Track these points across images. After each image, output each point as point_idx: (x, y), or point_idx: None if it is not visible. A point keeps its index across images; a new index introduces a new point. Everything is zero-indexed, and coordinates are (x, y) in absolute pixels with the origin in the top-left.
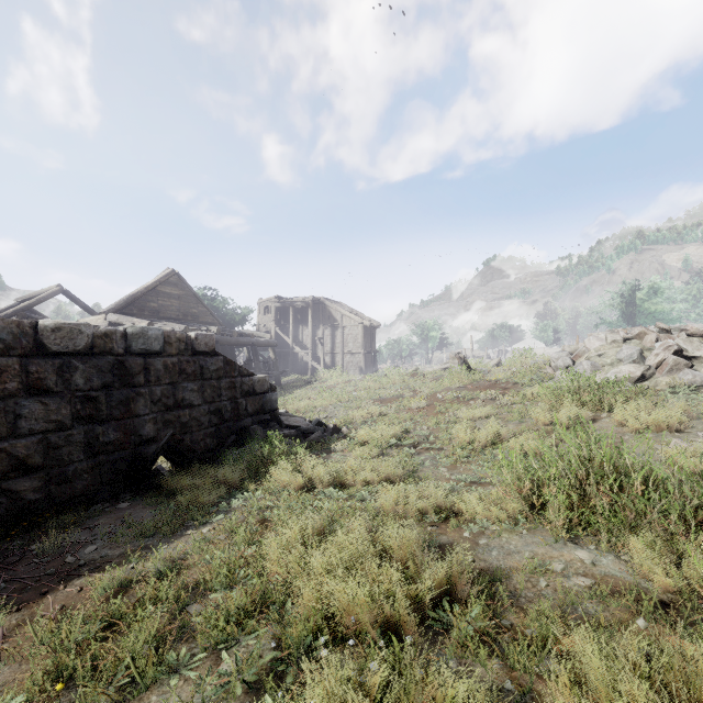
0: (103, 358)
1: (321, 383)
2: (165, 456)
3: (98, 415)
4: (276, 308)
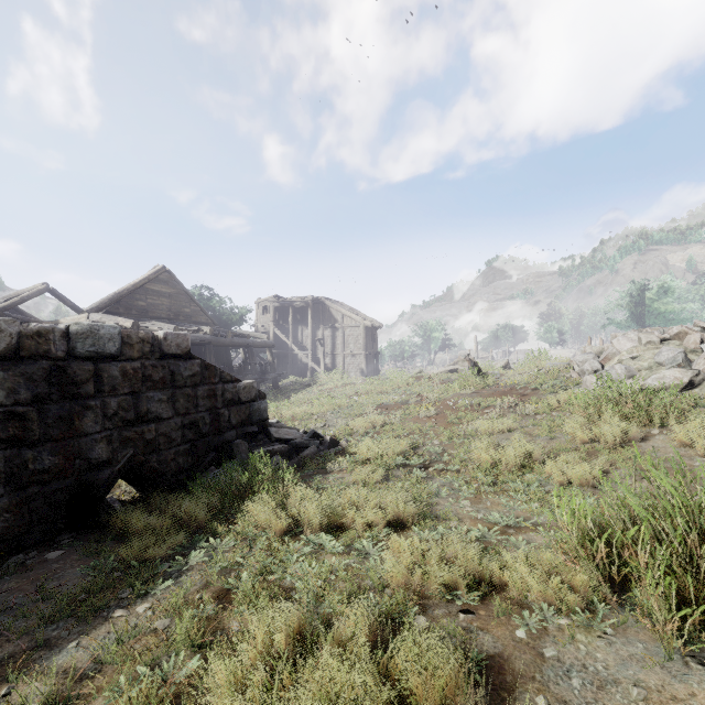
0: (35, 363)
1: (320, 386)
2: (126, 480)
3: (26, 436)
4: (274, 308)
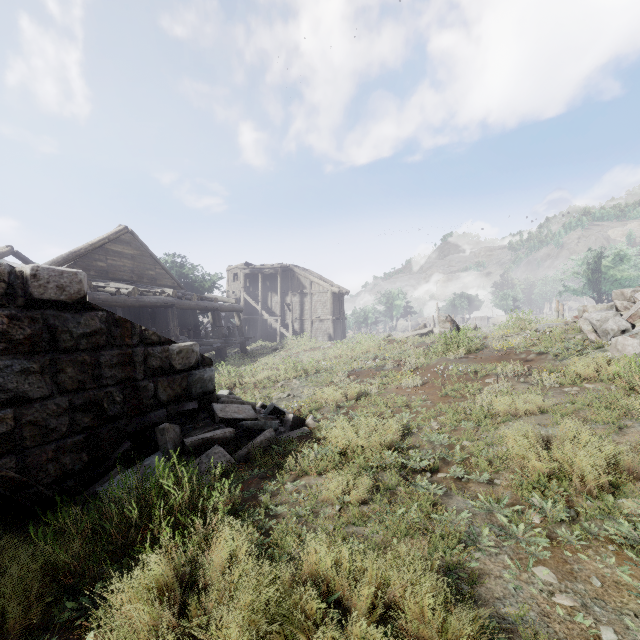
0: None
1: (288, 351)
2: None
3: None
4: (245, 274)
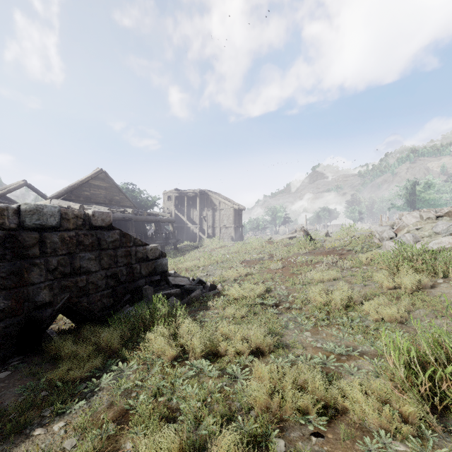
0: None
1: (204, 248)
2: (65, 315)
3: None
4: (175, 196)
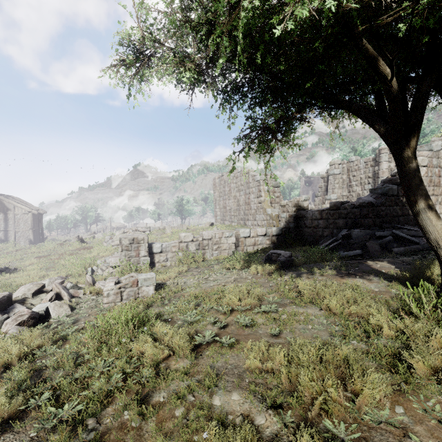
0: None
1: None
2: None
3: None
4: None
